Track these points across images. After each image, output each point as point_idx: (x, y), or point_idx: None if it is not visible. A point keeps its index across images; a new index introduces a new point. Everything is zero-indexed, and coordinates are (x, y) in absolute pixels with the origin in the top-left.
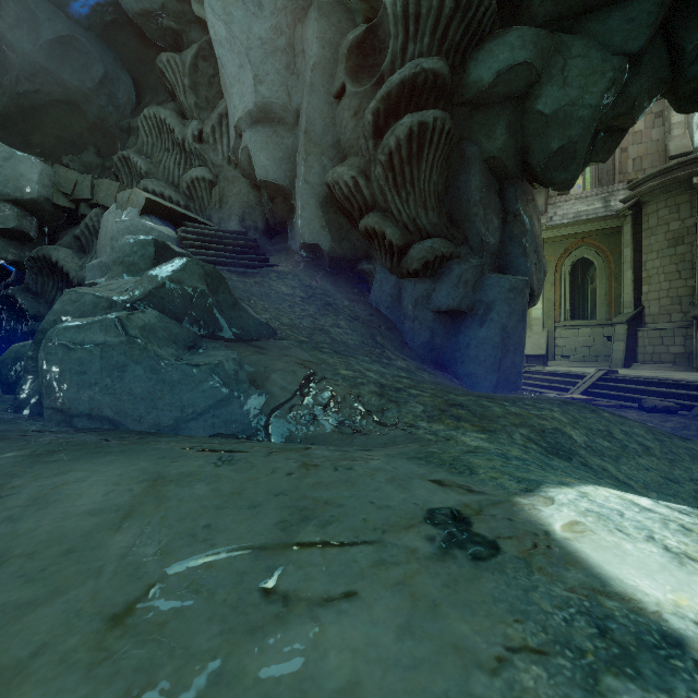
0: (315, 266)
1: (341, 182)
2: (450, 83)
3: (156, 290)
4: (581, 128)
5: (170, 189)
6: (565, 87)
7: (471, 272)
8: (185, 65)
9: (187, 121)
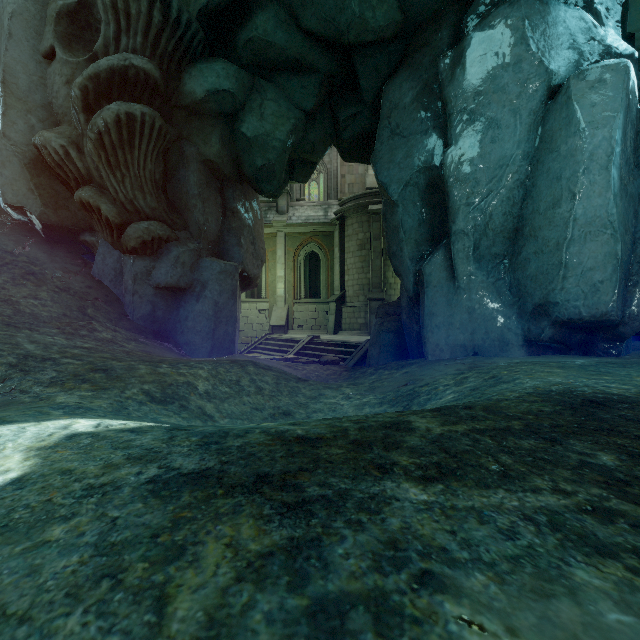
0: (28, 231)
1: (50, 148)
2: (166, 86)
3: None
4: (276, 154)
5: None
6: (262, 120)
7: (188, 254)
8: None
9: None
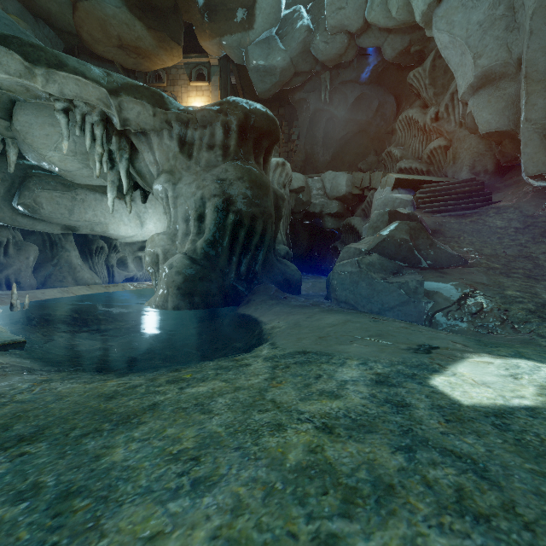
0: (545, 194)
1: None
2: None
3: (380, 243)
4: None
5: (415, 162)
6: None
7: None
8: (426, 71)
9: (427, 110)
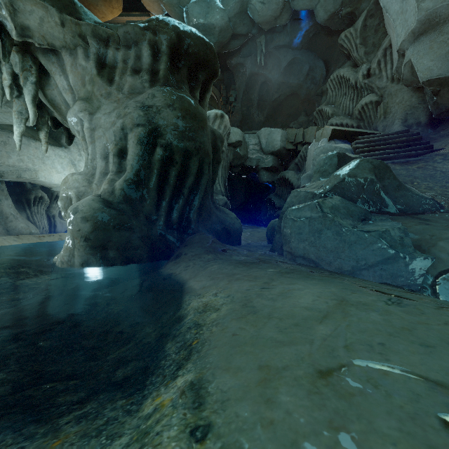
0: None
1: None
2: None
3: (339, 184)
4: None
5: (346, 118)
6: None
7: None
8: (357, 31)
9: (358, 68)
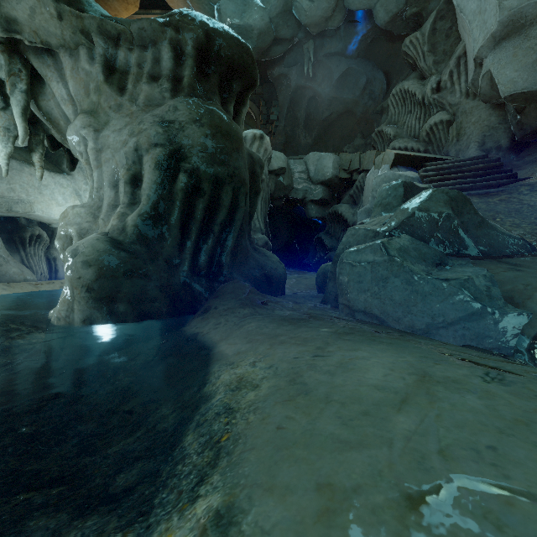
0: None
1: None
2: None
3: (407, 220)
4: None
5: (412, 141)
6: None
7: None
8: (424, 36)
9: (425, 81)
